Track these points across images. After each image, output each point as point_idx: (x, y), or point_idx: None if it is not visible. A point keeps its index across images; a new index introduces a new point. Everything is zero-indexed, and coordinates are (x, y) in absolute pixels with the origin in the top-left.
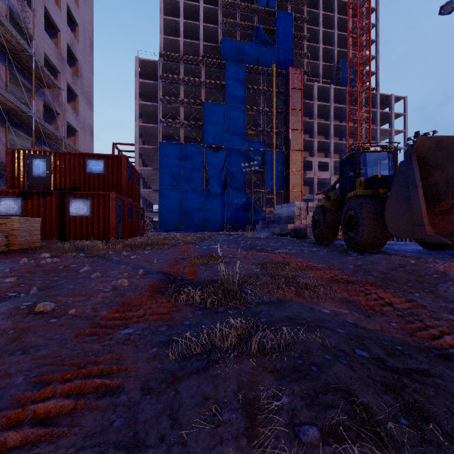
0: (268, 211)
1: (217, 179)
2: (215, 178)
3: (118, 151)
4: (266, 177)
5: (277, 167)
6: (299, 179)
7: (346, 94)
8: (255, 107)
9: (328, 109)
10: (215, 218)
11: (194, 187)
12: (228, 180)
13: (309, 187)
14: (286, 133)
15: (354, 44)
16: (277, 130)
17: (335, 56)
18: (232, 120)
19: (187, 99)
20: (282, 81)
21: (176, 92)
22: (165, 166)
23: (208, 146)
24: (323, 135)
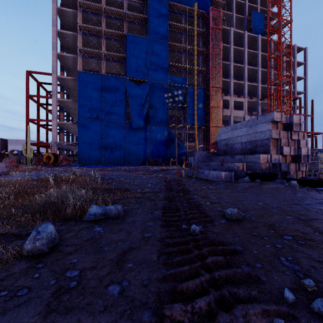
0: (189, 145)
1: (139, 113)
2: (137, 111)
3: (37, 83)
4: (187, 113)
5: (198, 103)
6: (219, 115)
7: (258, 41)
8: (177, 44)
9: (241, 55)
10: (137, 152)
11: (116, 120)
12: (150, 114)
13: (224, 125)
14: (207, 71)
15: (260, 2)
16: (197, 67)
17: (246, 9)
18: (154, 54)
19: (108, 29)
20: (202, 24)
21: (99, 26)
22: (84, 97)
23: (131, 79)
24: (236, 79)
